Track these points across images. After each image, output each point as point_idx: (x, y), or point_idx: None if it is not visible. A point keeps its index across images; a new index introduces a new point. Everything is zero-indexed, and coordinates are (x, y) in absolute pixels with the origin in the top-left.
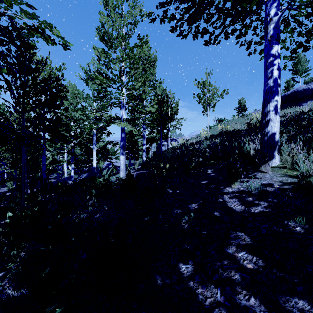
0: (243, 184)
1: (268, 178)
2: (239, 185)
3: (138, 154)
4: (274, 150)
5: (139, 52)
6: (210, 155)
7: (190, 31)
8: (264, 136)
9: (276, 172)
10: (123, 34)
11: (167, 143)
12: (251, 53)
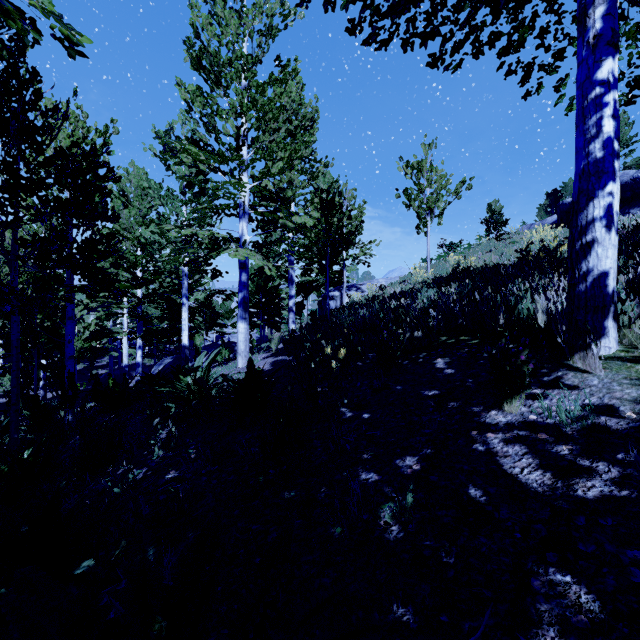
0: (534, 402)
1: (599, 388)
2: (523, 406)
3: (279, 317)
4: (604, 317)
5: (278, 94)
6: (438, 322)
7: (395, 31)
8: (578, 280)
9: (615, 372)
10: (243, 54)
11: (340, 293)
12: (530, 91)
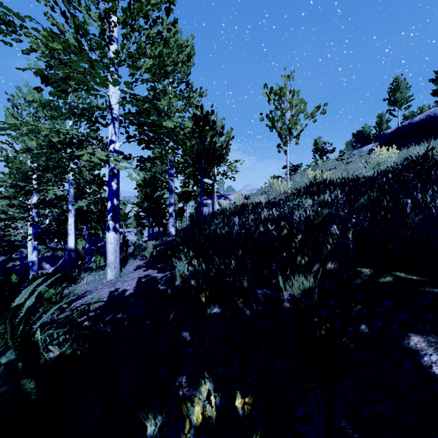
0: None
1: None
2: None
3: (165, 219)
4: None
5: None
6: (339, 242)
7: None
8: None
9: None
10: None
11: (212, 201)
12: None
